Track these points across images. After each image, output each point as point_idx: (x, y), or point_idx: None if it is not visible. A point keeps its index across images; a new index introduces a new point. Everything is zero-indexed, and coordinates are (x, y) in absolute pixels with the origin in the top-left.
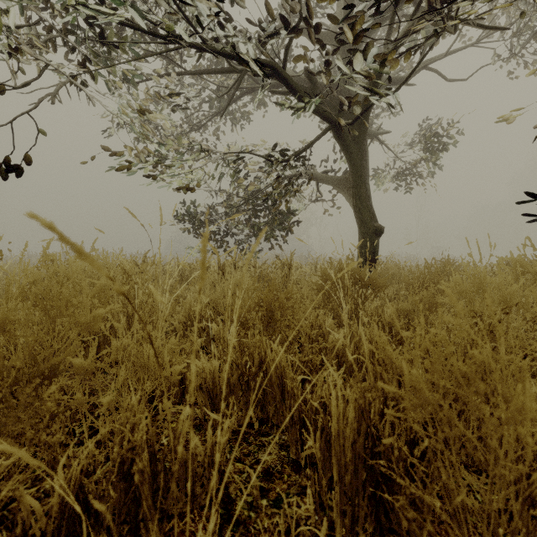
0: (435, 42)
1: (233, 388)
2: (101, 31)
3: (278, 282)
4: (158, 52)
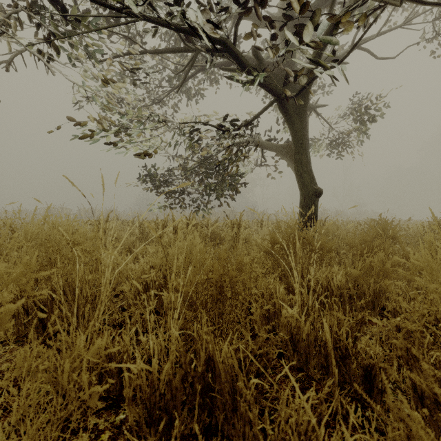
0: (378, 15)
1: (175, 392)
2: (61, 6)
3: (229, 240)
4: (113, 25)
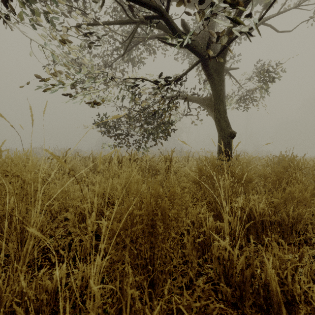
0: None
1: None
2: None
3: (162, 171)
4: None
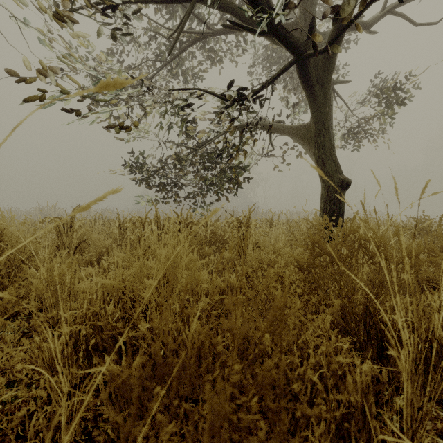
0: None
1: None
2: None
3: (234, 243)
4: None
